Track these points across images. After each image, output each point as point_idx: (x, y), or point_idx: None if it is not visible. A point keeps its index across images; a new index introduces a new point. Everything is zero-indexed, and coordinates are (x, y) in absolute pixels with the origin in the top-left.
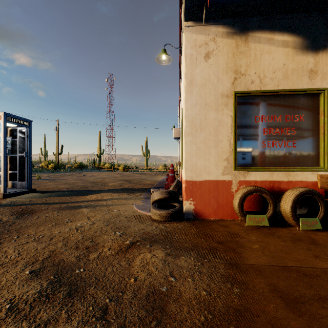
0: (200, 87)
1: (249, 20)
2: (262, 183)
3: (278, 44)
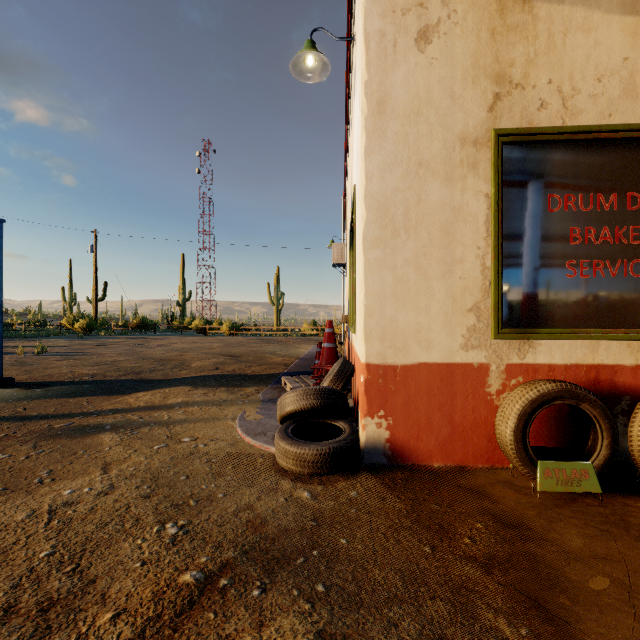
0: (404, 120)
1: None
2: (568, 372)
3: (610, 7)
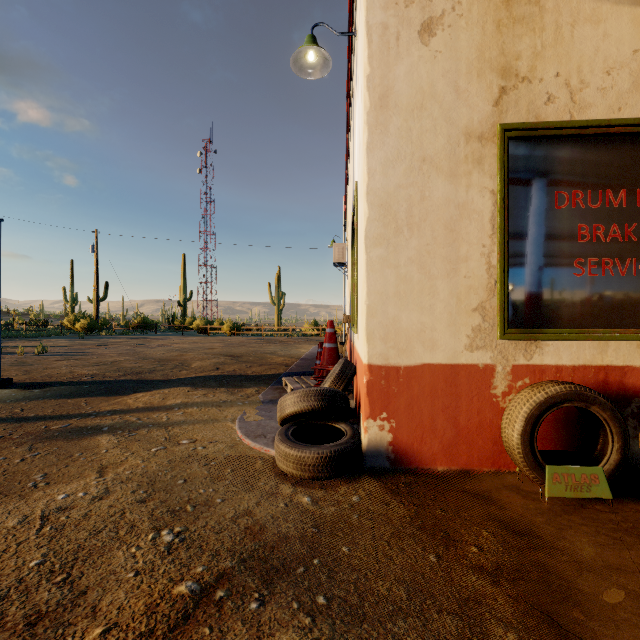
0: (407, 115)
1: None
2: (576, 373)
3: None
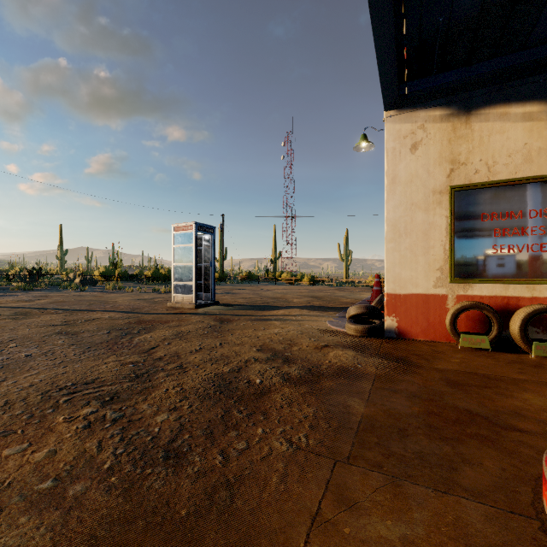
0: (404, 185)
1: (471, 95)
2: (491, 299)
3: (516, 119)
